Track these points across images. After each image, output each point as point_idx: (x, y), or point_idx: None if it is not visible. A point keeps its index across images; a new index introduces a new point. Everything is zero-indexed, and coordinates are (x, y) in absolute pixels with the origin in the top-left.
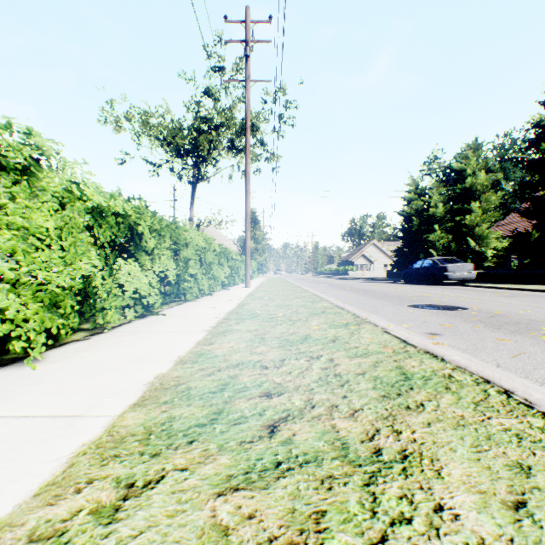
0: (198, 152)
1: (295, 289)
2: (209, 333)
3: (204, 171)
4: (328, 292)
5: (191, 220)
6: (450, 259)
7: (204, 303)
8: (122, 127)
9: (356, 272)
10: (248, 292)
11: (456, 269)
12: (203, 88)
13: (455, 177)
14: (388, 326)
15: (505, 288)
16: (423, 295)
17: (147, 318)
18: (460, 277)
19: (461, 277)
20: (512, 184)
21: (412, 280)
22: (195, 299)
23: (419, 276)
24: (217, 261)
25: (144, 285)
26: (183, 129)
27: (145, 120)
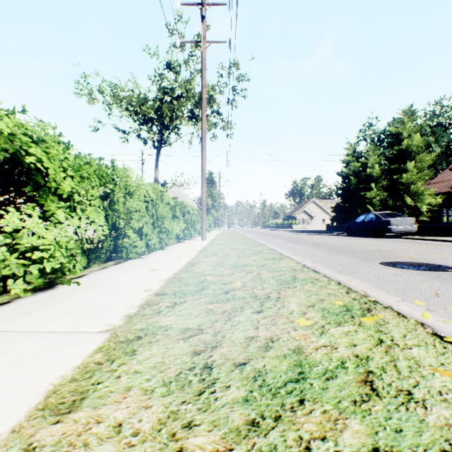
0: (162, 120)
1: (249, 242)
2: (107, 342)
3: (167, 136)
4: (282, 245)
5: (155, 180)
6: (392, 213)
7: (148, 261)
8: (95, 99)
9: (299, 225)
10: (202, 246)
11: (398, 223)
12: (165, 61)
13: (388, 142)
14: (425, 317)
15: (451, 241)
16: (381, 248)
17: (46, 292)
18: (402, 230)
19: (404, 230)
20: (438, 148)
21: (355, 233)
22: (139, 256)
23: (362, 229)
24: (171, 215)
25: (38, 245)
26: (149, 100)
27: (115, 92)
